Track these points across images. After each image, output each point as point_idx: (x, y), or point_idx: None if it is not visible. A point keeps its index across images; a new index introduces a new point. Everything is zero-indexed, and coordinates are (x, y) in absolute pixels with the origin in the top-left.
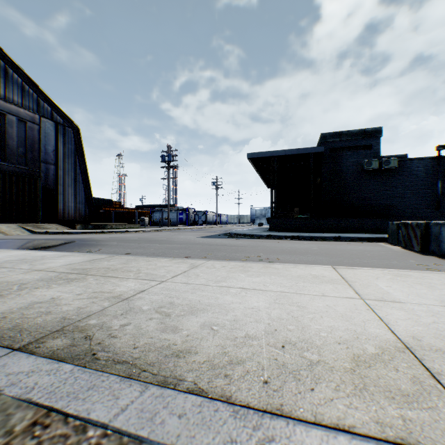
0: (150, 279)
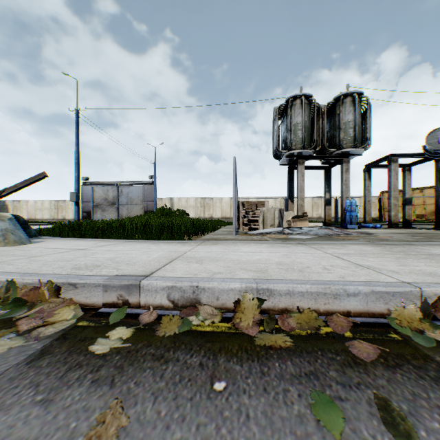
0: (345, 254)
